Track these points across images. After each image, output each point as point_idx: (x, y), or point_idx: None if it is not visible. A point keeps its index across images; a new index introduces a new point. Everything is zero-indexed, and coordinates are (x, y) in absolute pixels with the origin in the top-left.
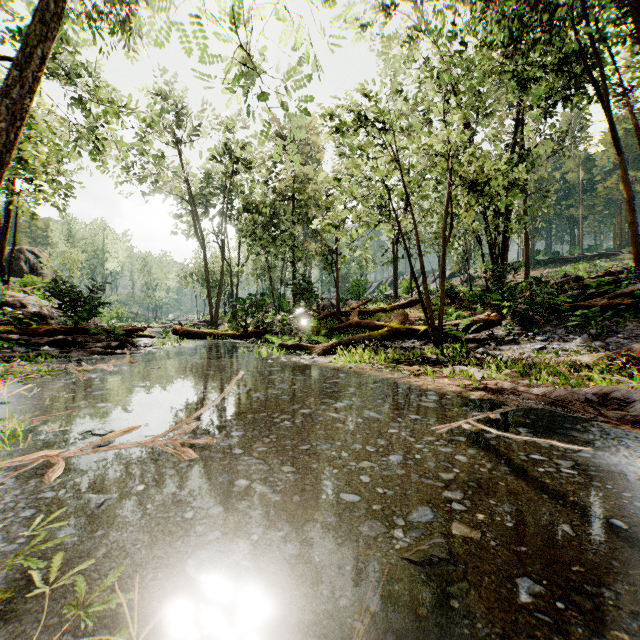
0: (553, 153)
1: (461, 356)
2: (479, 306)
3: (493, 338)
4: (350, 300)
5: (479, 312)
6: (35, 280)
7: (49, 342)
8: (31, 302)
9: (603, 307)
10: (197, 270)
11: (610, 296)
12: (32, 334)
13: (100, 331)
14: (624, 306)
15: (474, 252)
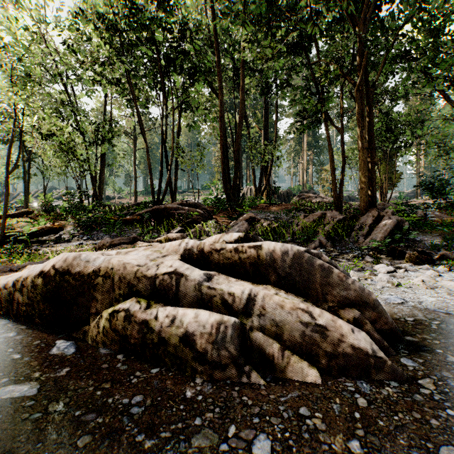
0: (150, 129)
1: (4, 253)
2: (70, 218)
3: (56, 239)
4: None
5: (70, 222)
6: None
7: None
8: None
9: (131, 220)
10: None
11: (136, 215)
12: None
13: None
14: (138, 220)
15: (107, 180)
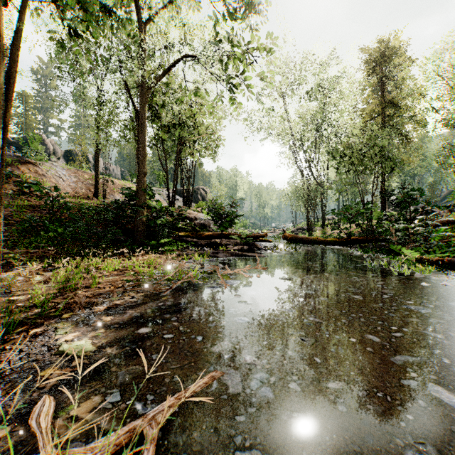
0: None
1: None
2: None
3: None
4: (450, 207)
5: None
6: (203, 204)
7: (207, 244)
8: (200, 217)
9: None
10: (293, 191)
11: None
12: (198, 238)
13: (236, 237)
14: None
15: None
